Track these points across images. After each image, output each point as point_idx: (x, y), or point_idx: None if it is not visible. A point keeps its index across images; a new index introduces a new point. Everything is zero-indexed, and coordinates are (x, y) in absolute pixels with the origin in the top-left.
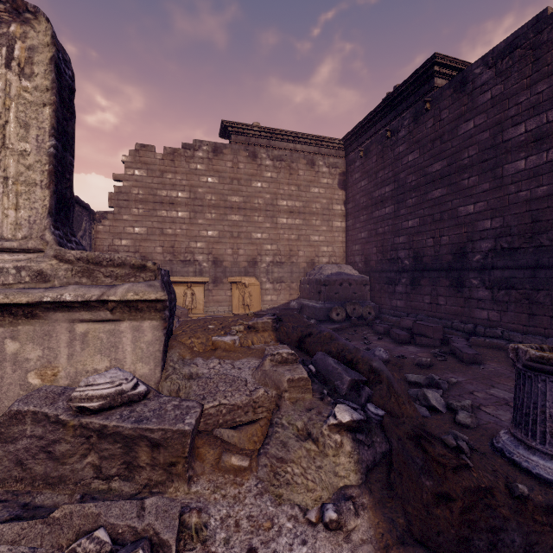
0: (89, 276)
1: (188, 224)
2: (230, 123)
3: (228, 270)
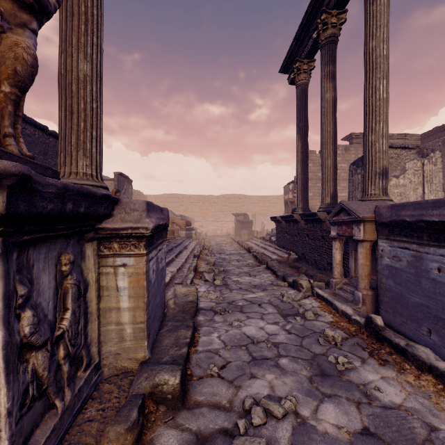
0: None
1: None
2: (355, 133)
3: None
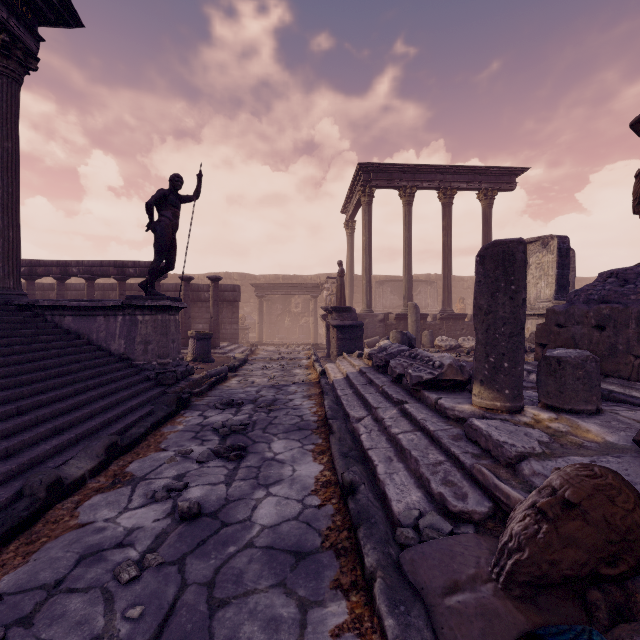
0: None
1: None
2: None
3: None
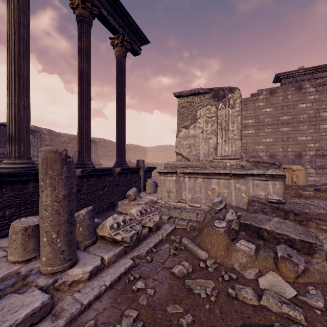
0: (256, 166)
1: (254, 136)
2: (281, 73)
3: (280, 160)
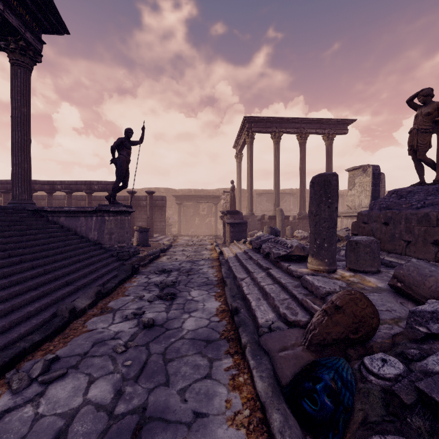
0: None
1: None
2: None
3: None
